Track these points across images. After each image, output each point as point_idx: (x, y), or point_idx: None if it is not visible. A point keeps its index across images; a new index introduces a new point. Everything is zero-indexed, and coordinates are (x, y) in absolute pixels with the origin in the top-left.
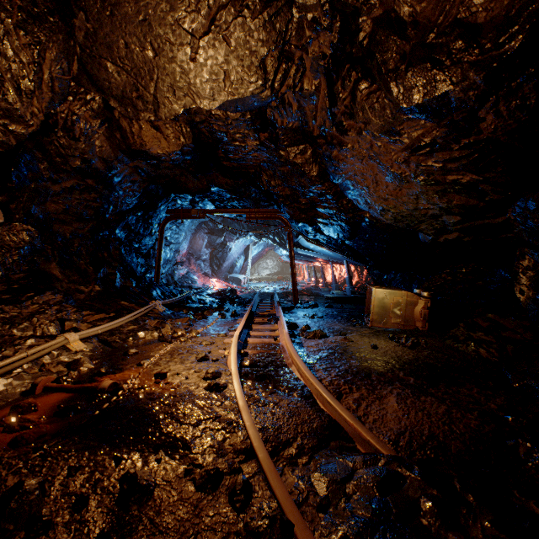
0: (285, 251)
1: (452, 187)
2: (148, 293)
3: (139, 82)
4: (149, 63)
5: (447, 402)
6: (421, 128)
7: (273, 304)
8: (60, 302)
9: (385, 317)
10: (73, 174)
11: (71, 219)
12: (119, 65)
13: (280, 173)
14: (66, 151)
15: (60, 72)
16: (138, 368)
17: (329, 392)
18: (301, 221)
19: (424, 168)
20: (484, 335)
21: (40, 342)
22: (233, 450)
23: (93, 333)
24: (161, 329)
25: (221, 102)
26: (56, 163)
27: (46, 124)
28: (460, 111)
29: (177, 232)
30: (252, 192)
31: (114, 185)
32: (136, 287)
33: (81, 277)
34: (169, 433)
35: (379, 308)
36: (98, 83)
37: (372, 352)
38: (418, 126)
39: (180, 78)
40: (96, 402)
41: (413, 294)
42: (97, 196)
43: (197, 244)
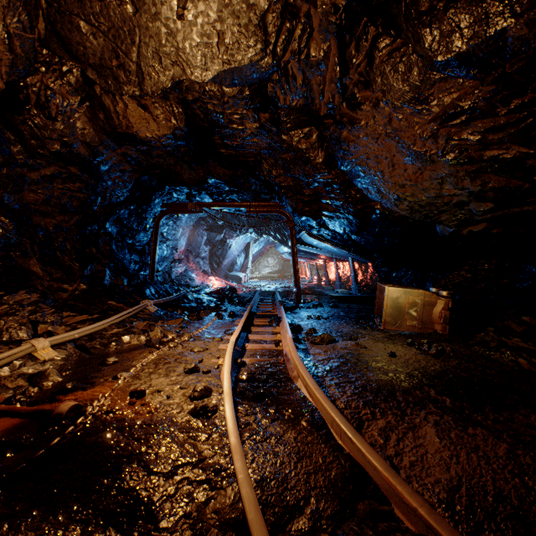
0: (286, 248)
1: (490, 165)
2: (141, 292)
3: (119, 46)
4: (129, 21)
5: (505, 436)
6: (457, 90)
7: (274, 303)
8: (35, 302)
9: (399, 318)
10: (53, 160)
11: (53, 211)
12: (93, 24)
13: (282, 161)
14: (41, 132)
15: (18, 26)
16: (113, 382)
17: (349, 423)
18: (305, 214)
19: (455, 143)
20: (521, 342)
21: (2, 349)
22: (218, 521)
23: (69, 337)
24: (149, 333)
25: (214, 72)
26: (31, 147)
27: (17, 100)
28: (516, 59)
29: (174, 228)
30: (252, 184)
31: (101, 174)
32: (127, 285)
33: (65, 274)
34: (130, 490)
35: (392, 309)
36: (72, 48)
37: (391, 361)
38: (453, 88)
39: (166, 42)
40: (48, 432)
41: (431, 293)
42: (82, 186)
43: (196, 241)
